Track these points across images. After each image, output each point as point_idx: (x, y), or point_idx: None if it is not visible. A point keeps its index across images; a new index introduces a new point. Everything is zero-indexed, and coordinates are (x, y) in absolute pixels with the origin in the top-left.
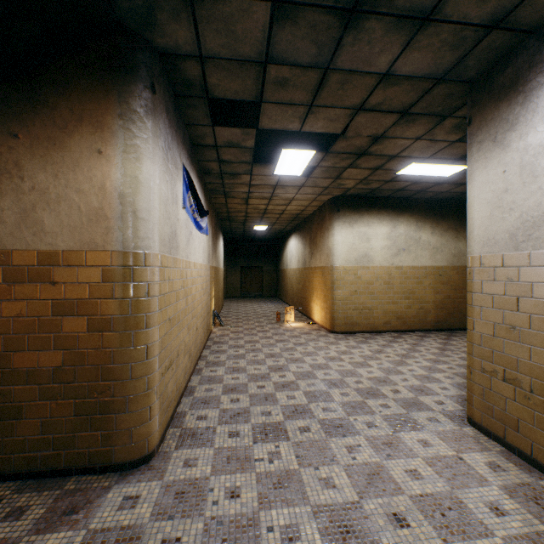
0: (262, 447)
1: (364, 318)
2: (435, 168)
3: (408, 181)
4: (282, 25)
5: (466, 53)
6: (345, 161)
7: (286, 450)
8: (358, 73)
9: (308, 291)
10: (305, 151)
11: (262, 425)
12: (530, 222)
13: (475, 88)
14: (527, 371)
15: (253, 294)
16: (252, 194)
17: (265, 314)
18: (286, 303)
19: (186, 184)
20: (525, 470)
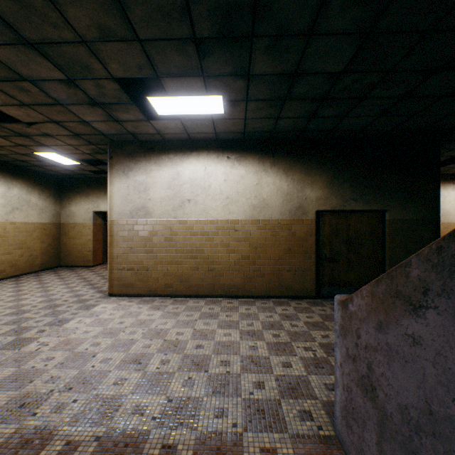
0: (29, 347)
1: None
2: (63, 159)
3: (37, 159)
4: (63, 84)
5: (120, 134)
6: (2, 133)
7: (48, 339)
8: (75, 114)
9: None
10: None
11: (5, 345)
12: (138, 208)
13: (115, 145)
14: (137, 263)
15: None
16: None
17: None
18: None
19: None
20: (138, 298)
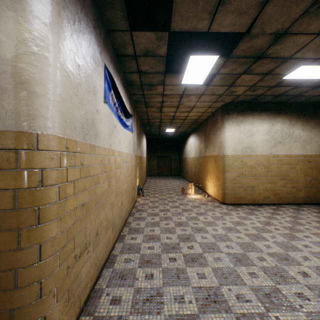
0: None
1: (248, 194)
2: None
3: (290, 86)
4: None
5: None
6: (242, 67)
7: None
8: None
9: (203, 173)
10: (209, 57)
11: (175, 319)
12: None
13: None
14: None
15: (165, 174)
16: (164, 103)
17: (173, 188)
18: (187, 180)
19: (108, 82)
20: None
